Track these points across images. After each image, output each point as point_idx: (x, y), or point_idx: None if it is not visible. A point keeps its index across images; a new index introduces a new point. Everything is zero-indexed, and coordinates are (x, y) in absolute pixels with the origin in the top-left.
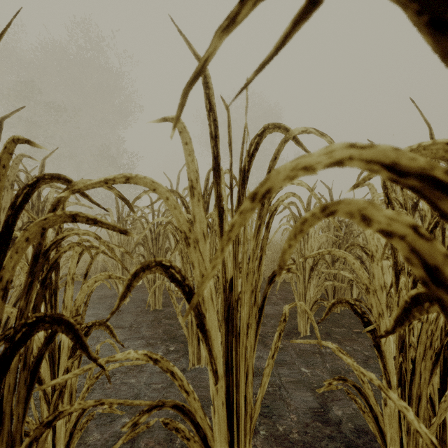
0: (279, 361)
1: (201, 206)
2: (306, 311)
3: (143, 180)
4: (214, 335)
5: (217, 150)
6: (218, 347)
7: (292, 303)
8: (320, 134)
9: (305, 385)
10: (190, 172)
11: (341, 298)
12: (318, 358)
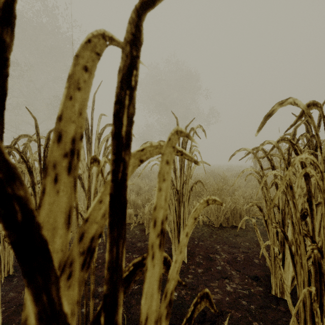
0: None
1: None
2: None
3: None
4: None
5: None
6: None
7: None
8: None
9: None
10: None
11: None
12: None
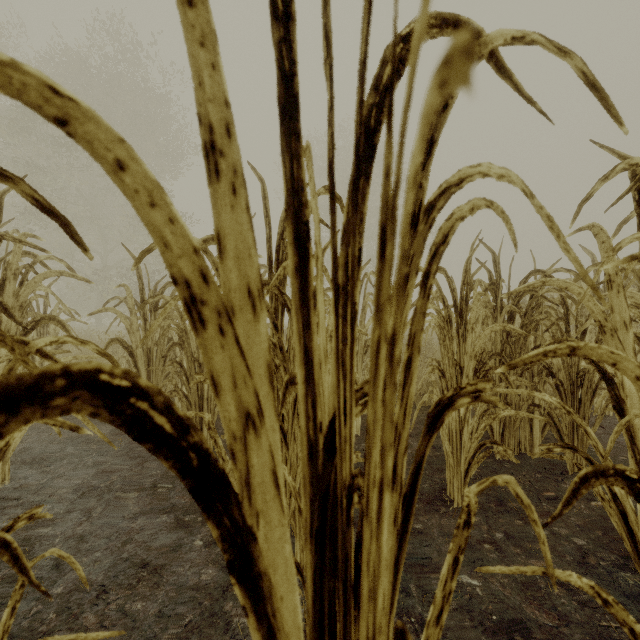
0: (420, 560)
1: (241, 208)
2: (519, 498)
3: (3, 73)
4: (282, 586)
5: (291, 57)
6: (295, 617)
7: (485, 480)
8: (558, 50)
9: (476, 617)
10: (204, 100)
11: (605, 465)
12: (492, 553)
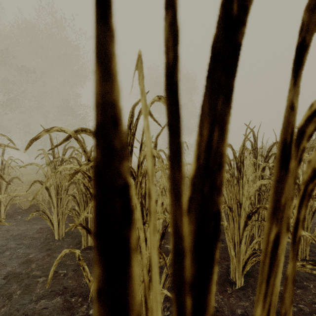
0: None
1: None
2: None
3: None
4: None
5: None
6: None
7: None
8: None
9: None
10: None
11: None
12: None
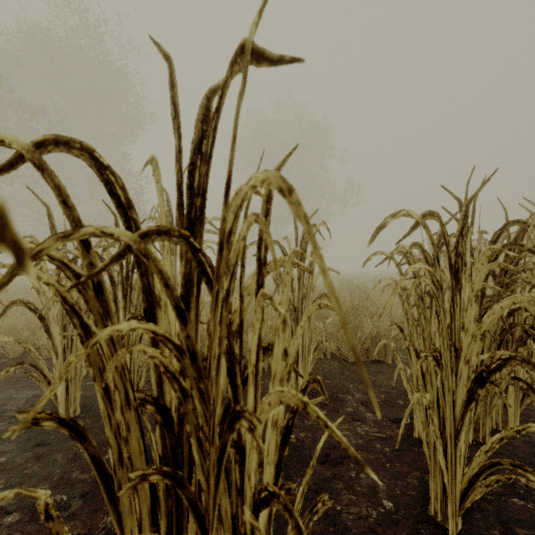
0: None
1: None
2: None
3: None
4: None
5: None
6: None
7: None
8: None
9: None
10: None
11: None
12: None
